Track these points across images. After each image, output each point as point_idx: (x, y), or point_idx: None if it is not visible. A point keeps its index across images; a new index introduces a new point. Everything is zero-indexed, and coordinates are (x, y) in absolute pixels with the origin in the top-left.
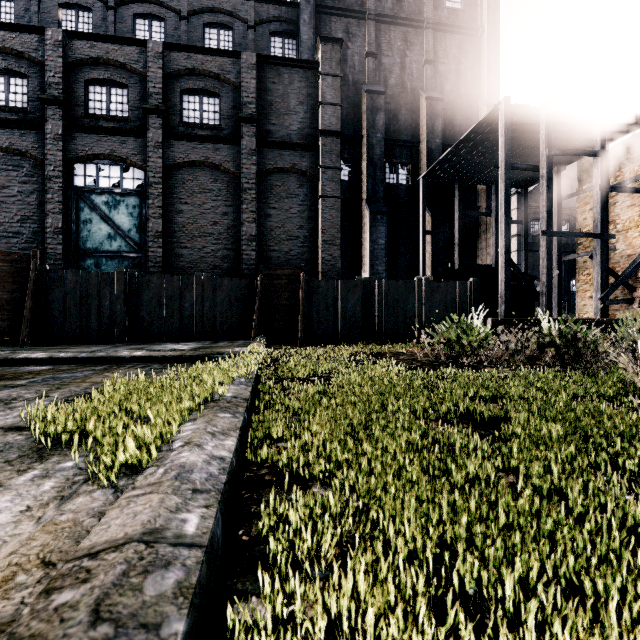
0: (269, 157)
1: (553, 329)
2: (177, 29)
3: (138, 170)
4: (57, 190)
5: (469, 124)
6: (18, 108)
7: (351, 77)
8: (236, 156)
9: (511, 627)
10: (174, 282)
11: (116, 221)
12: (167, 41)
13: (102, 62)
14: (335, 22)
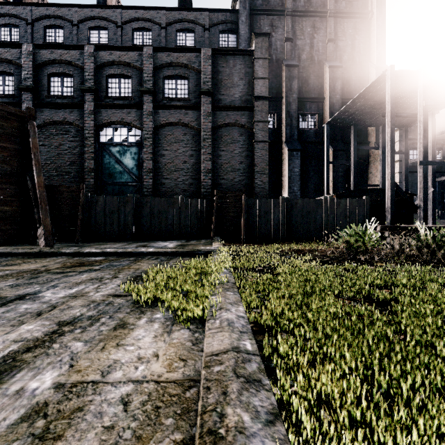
0: (220, 117)
1: (428, 236)
2: (159, 35)
3: (137, 130)
4: (90, 145)
5: (361, 82)
6: (68, 96)
7: (274, 56)
8: (198, 117)
9: (404, 407)
10: (162, 202)
11: (124, 163)
12: (153, 44)
13: (116, 63)
14: (263, 19)
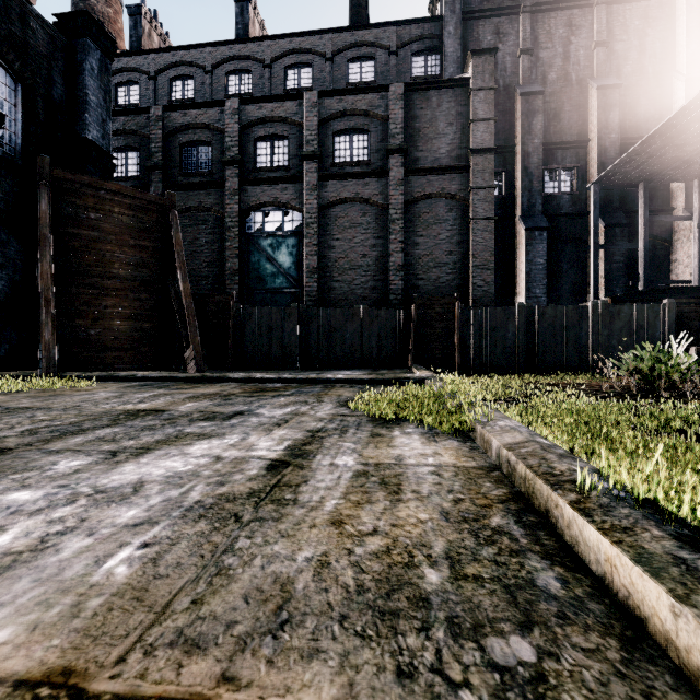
0: (417, 185)
1: None
2: (323, 71)
3: (296, 212)
4: (234, 238)
5: (658, 108)
6: (206, 172)
7: (502, 81)
8: (384, 188)
9: None
10: (337, 314)
11: (278, 261)
12: (314, 85)
13: (268, 120)
14: (483, 25)
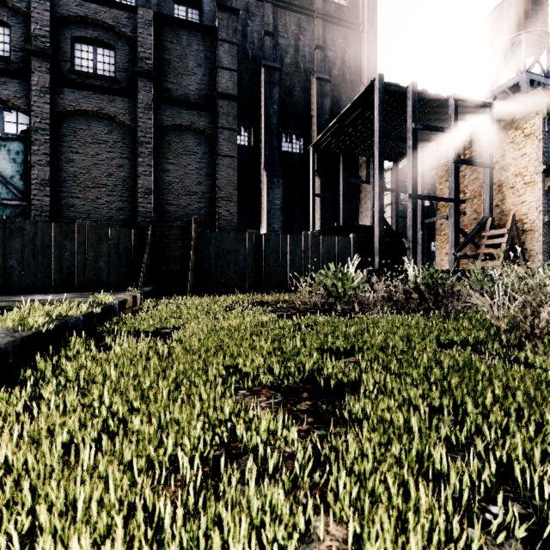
0: (167, 114)
1: (417, 276)
2: None
3: (22, 114)
4: None
5: None
6: None
7: (251, 52)
8: (132, 109)
9: None
10: (51, 230)
11: None
12: None
13: None
14: None
